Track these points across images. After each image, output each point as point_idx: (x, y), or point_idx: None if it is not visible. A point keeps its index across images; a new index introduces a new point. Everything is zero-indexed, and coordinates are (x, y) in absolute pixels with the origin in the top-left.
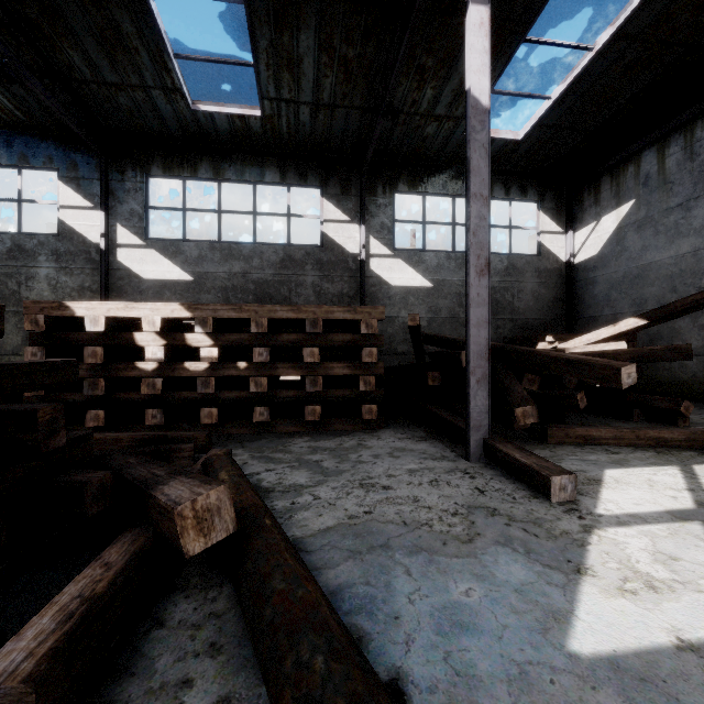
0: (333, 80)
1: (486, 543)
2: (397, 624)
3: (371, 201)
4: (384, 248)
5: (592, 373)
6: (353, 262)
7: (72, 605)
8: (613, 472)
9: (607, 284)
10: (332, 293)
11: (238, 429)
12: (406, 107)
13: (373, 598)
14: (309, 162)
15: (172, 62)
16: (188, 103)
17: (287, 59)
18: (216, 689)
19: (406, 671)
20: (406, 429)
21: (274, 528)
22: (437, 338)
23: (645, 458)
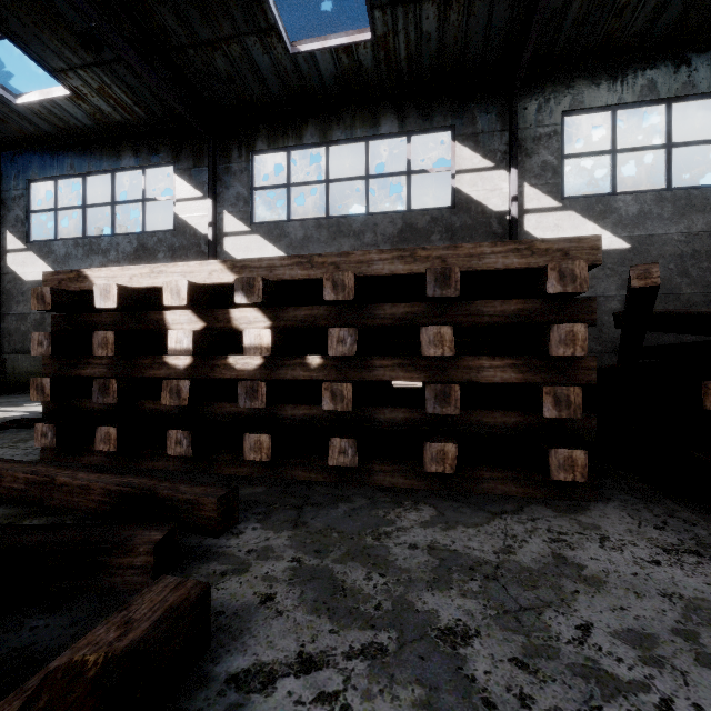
0: None
1: None
2: None
3: (525, 134)
4: (546, 198)
5: None
6: (498, 223)
7: None
8: None
9: None
10: None
11: (306, 472)
12: None
13: None
14: (436, 97)
15: None
16: (286, 46)
17: None
18: None
19: None
20: (657, 510)
21: None
22: (682, 315)
23: None
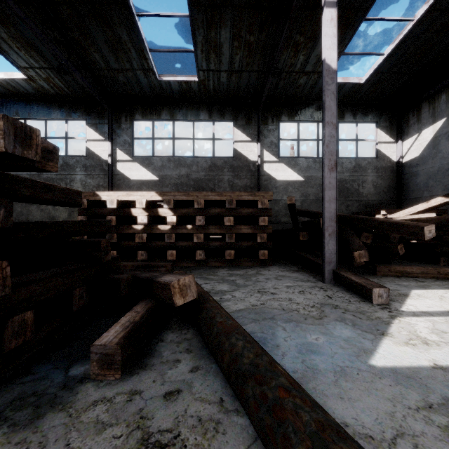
0: (241, 56)
1: (330, 320)
2: (278, 348)
3: (264, 128)
4: (272, 156)
5: (405, 230)
6: (253, 166)
7: (126, 324)
8: (417, 291)
9: (426, 175)
10: (240, 185)
11: (187, 263)
12: (286, 68)
13: (265, 338)
14: (226, 106)
15: (148, 54)
16: (156, 77)
17: (213, 46)
18: (191, 363)
19: (282, 365)
20: (286, 266)
21: (214, 301)
22: (306, 212)
23: (442, 284)
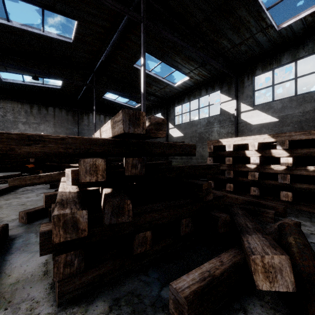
0: None
1: None
2: None
3: None
4: None
5: None
6: None
7: (205, 273)
8: None
9: None
10: None
11: (307, 208)
12: None
13: None
14: None
15: (265, 14)
16: (275, 29)
17: None
18: None
19: None
20: None
21: None
22: None
23: None
